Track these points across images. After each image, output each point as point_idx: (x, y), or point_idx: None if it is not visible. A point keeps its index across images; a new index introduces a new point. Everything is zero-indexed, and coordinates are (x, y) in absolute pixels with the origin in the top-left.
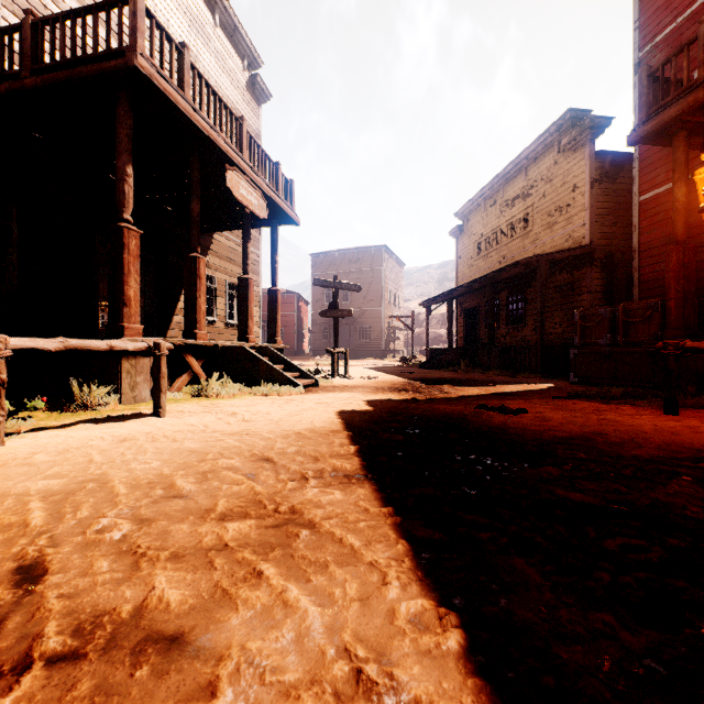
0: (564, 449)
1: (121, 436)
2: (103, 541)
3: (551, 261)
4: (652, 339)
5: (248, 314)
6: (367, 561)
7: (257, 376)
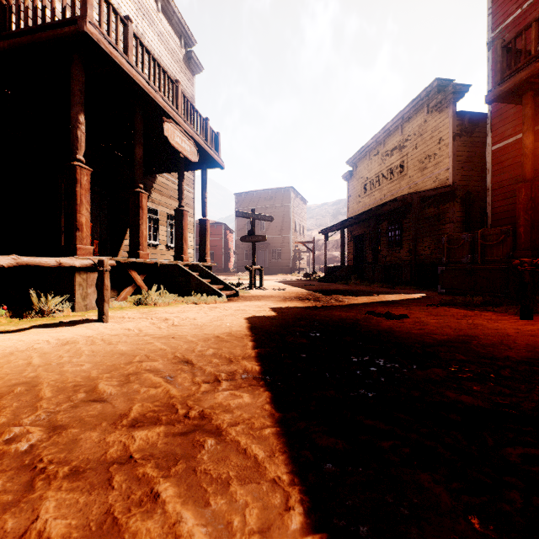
0: (445, 351)
1: (65, 339)
2: (8, 453)
3: (422, 197)
4: (505, 258)
5: (182, 238)
6: (270, 478)
7: (189, 288)
